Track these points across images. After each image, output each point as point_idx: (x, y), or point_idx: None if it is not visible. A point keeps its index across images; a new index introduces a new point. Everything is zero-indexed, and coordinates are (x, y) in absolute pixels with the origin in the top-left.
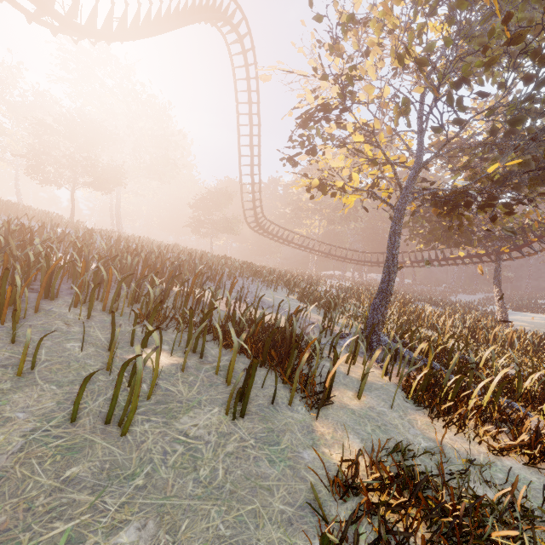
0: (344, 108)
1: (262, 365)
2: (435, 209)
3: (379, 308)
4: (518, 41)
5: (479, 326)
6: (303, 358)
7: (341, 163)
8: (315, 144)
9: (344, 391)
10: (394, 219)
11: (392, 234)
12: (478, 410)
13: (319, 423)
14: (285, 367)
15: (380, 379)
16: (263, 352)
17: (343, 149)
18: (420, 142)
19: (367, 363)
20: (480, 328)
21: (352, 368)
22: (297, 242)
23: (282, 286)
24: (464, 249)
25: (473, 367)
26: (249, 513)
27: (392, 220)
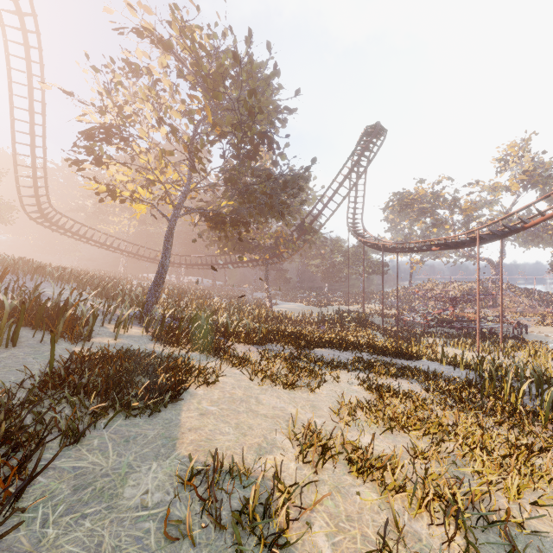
0: (123, 138)
1: (35, 328)
2: (209, 223)
3: (154, 292)
4: (224, 137)
5: (245, 309)
6: (68, 312)
7: (125, 178)
8: (101, 156)
9: (106, 338)
10: (168, 228)
11: (167, 239)
12: (190, 338)
13: (78, 348)
14: (56, 325)
15: (140, 334)
16: (36, 318)
17: (125, 168)
18: (189, 175)
19: (136, 328)
20: (246, 310)
21: (121, 330)
22: (99, 240)
23: (74, 284)
24: (243, 254)
25: (203, 321)
26: (18, 369)
27: (167, 228)
